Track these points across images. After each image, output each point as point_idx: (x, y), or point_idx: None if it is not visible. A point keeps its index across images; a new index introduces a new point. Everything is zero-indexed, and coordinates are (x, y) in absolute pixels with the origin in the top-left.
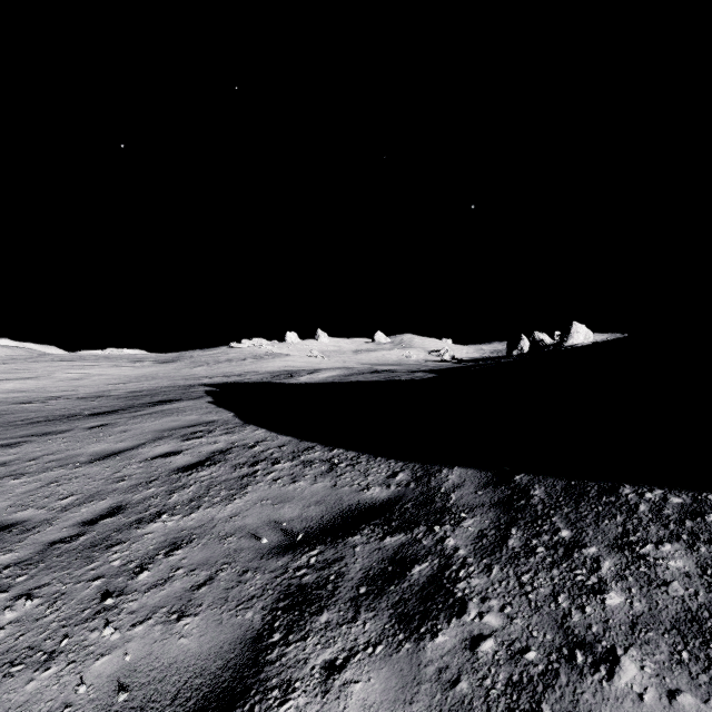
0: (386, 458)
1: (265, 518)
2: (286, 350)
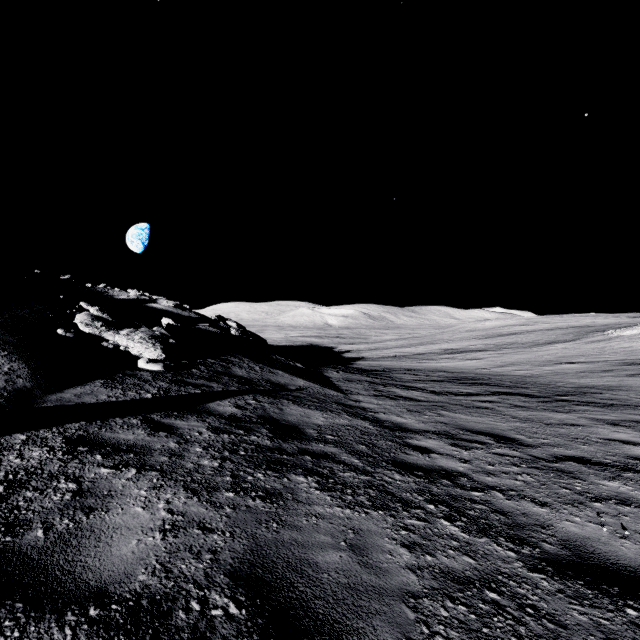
0: None
1: None
2: None
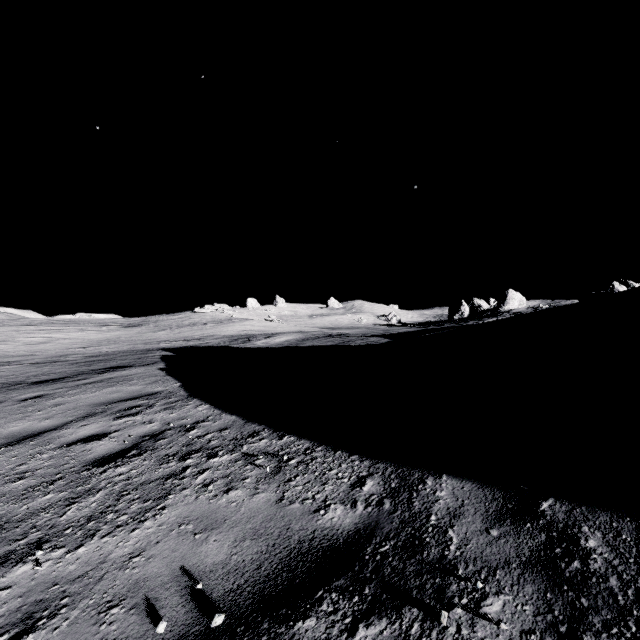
0: (348, 453)
1: (176, 564)
2: (246, 315)
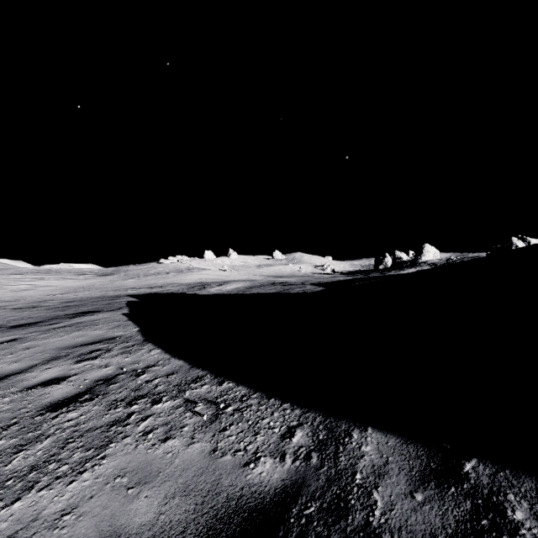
0: (280, 401)
1: (105, 525)
2: (204, 265)
